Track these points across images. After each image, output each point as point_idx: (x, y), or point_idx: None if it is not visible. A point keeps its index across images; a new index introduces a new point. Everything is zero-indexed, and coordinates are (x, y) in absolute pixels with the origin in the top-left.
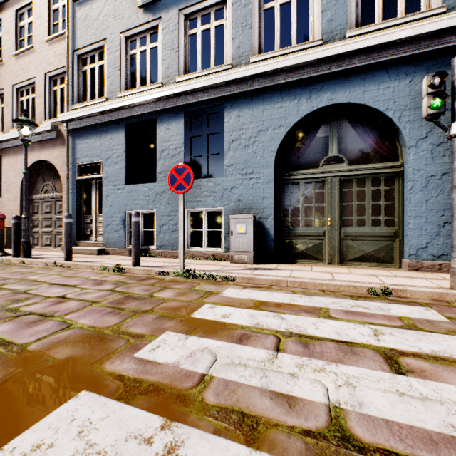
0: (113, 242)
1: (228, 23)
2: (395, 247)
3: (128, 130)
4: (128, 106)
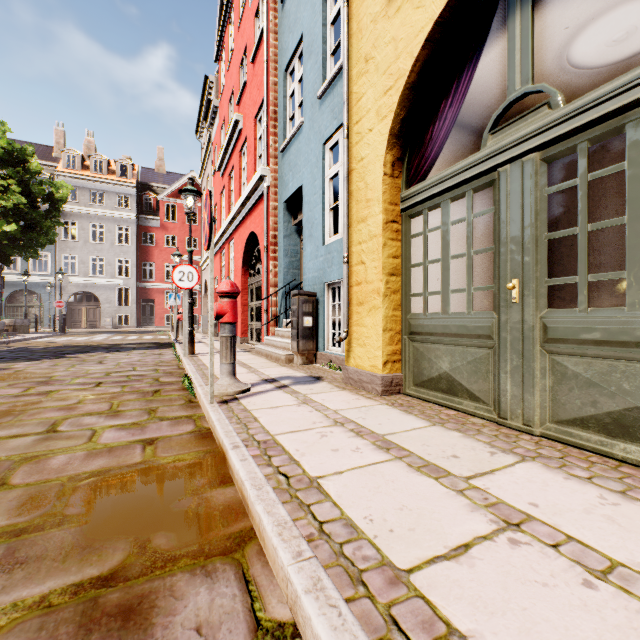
0: None
1: None
2: (43, 324)
3: None
4: None
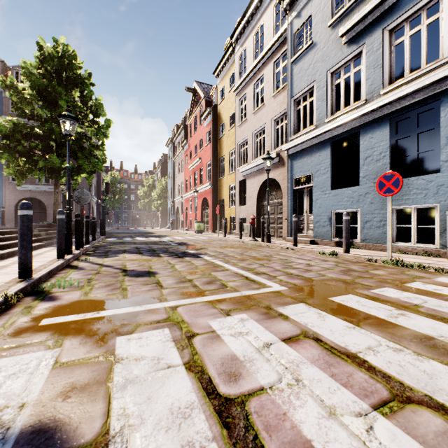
0: (321, 235)
1: (444, 15)
2: None
3: (333, 146)
4: (334, 128)
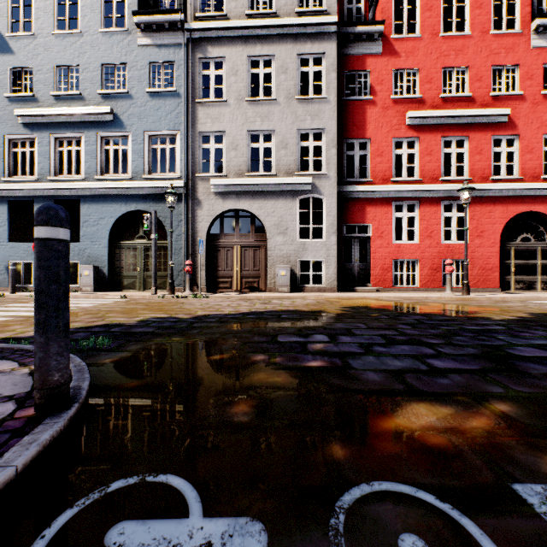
0: None
1: (83, 152)
2: (168, 282)
3: (12, 204)
4: (11, 189)
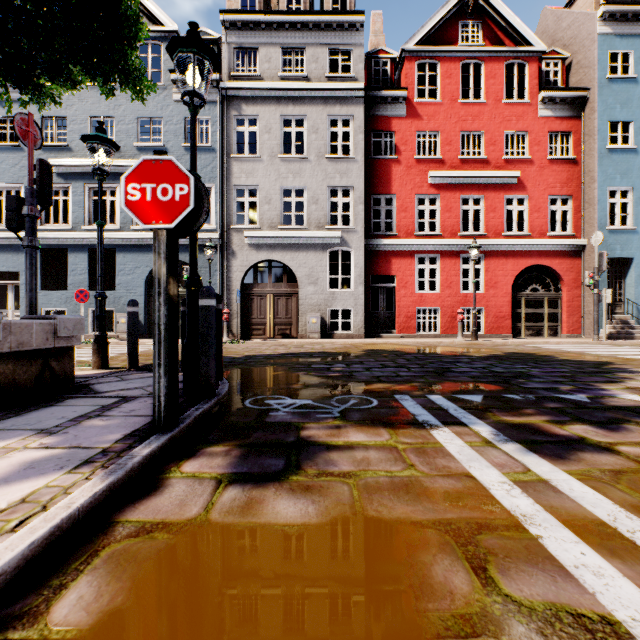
0: None
1: (118, 202)
2: None
3: (44, 252)
4: (45, 238)
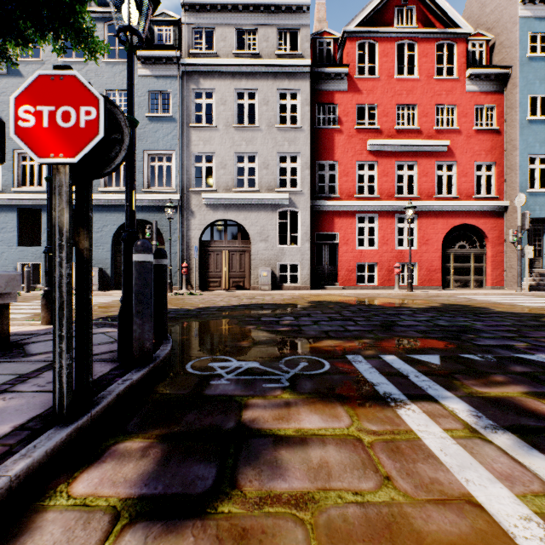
0: None
1: None
2: None
3: (20, 211)
4: (21, 199)
